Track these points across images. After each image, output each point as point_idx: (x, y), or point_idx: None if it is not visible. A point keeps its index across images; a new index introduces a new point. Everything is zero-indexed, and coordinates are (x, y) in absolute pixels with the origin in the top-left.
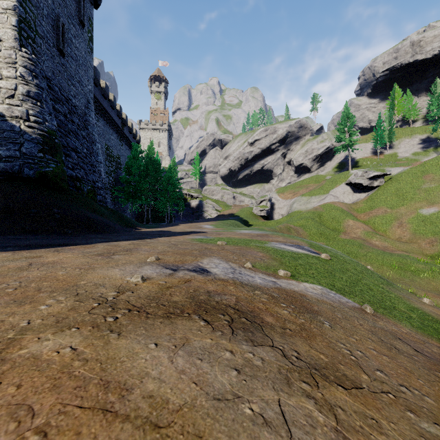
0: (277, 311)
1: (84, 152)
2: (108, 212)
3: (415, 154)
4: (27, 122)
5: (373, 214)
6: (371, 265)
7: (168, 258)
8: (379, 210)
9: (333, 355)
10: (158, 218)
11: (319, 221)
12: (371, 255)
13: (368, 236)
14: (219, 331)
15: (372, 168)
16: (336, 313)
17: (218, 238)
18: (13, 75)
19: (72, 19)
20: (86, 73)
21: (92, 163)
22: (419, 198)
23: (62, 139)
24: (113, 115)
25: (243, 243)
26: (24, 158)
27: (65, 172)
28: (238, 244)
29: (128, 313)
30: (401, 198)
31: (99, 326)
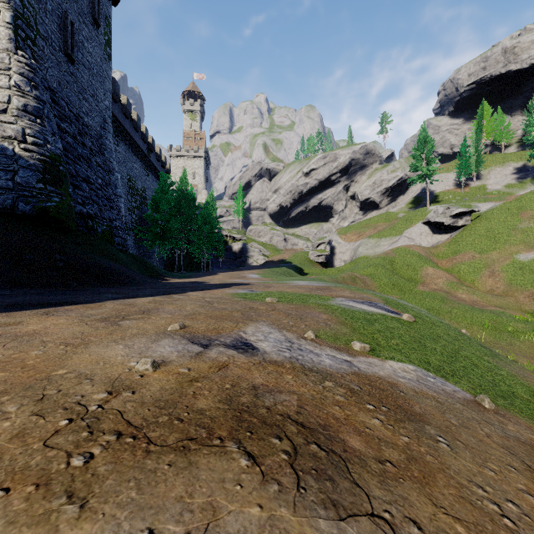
0: (363, 420)
1: (99, 184)
2: (128, 259)
3: (508, 186)
4: (23, 143)
5: (458, 260)
6: (458, 324)
7: (198, 325)
8: (465, 255)
9: (475, 520)
10: (192, 266)
11: (391, 269)
12: (457, 311)
13: (452, 287)
14: (274, 480)
15: (455, 203)
16: (448, 416)
17: (266, 293)
18: (6, 85)
19: (84, 17)
20: (102, 86)
21: (109, 197)
22: (515, 240)
23: (69, 167)
24: (136, 138)
25: (300, 299)
26: (18, 190)
27: (73, 208)
28: (294, 301)
29: (116, 442)
30: (492, 240)
31: (50, 483)
